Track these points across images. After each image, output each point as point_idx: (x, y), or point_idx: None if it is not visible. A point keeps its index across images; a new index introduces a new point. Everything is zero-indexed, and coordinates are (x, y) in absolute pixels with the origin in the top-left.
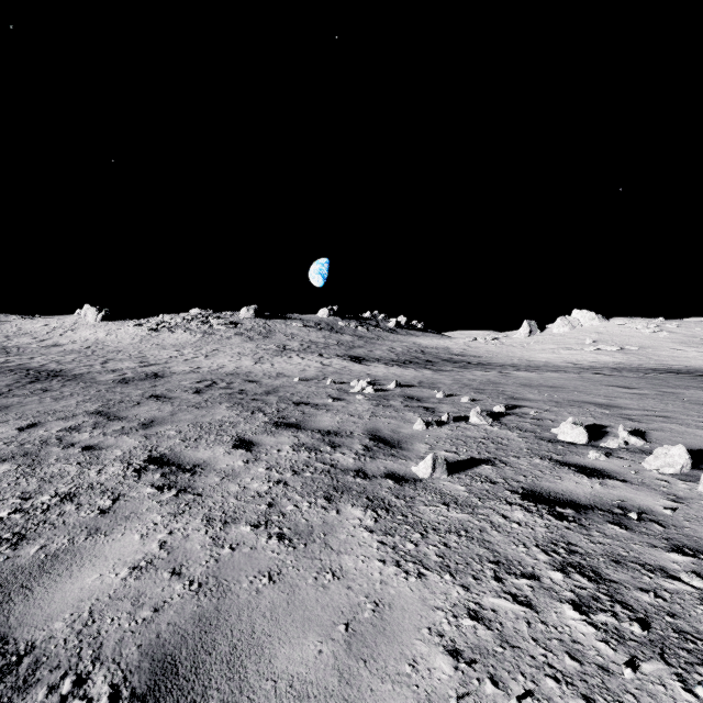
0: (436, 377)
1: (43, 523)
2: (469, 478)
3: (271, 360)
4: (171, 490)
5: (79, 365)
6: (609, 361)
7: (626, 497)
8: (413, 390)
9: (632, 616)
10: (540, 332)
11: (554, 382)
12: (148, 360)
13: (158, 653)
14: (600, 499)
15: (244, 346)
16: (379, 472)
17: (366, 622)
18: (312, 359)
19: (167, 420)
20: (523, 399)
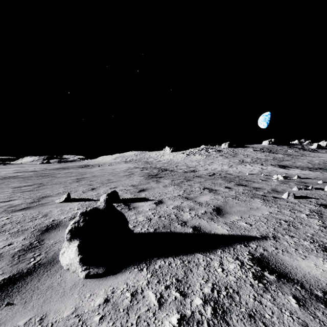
0: None
1: (190, 193)
2: (302, 200)
3: (236, 166)
4: (212, 192)
5: (170, 167)
6: None
7: None
8: (307, 180)
9: (320, 217)
10: None
11: None
12: (189, 166)
13: (218, 205)
14: None
15: (223, 160)
16: (269, 196)
17: (254, 208)
18: (256, 166)
19: (204, 181)
20: None
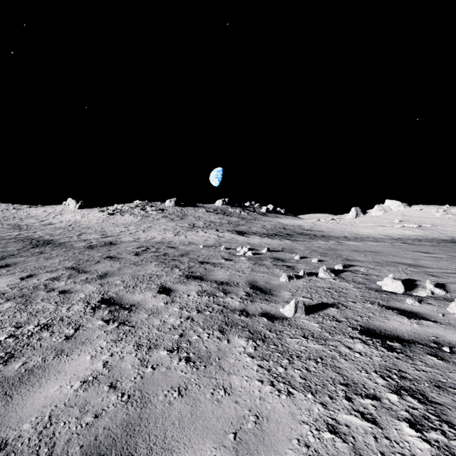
0: (294, 245)
1: (27, 345)
2: (321, 317)
3: (185, 234)
4: (114, 323)
5: (63, 236)
6: (411, 235)
7: (438, 334)
8: (279, 254)
9: None
10: (363, 215)
11: (374, 249)
12: (107, 234)
13: (95, 452)
14: (419, 335)
15: (168, 224)
16: (257, 312)
17: (249, 432)
18: (211, 233)
19: (116, 273)
20: (354, 260)
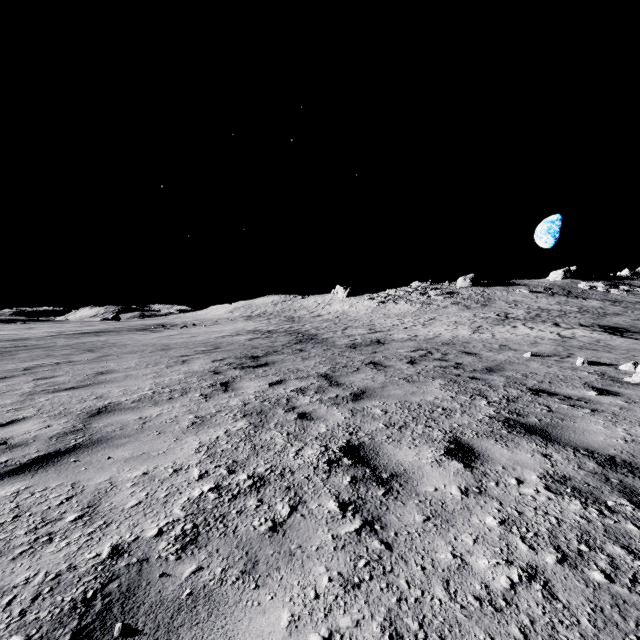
0: None
1: (221, 520)
2: None
3: (491, 330)
4: (355, 517)
5: (328, 330)
6: None
7: None
8: None
9: None
10: None
11: None
12: (375, 328)
13: None
14: None
15: (460, 315)
16: None
17: None
18: (544, 329)
19: (376, 393)
20: None
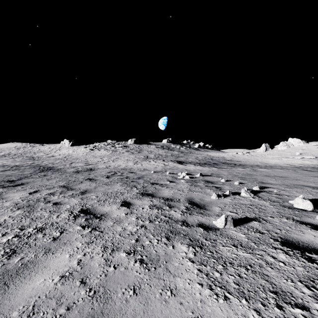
0: (219, 171)
1: (25, 244)
2: (246, 229)
3: (141, 163)
4: (89, 228)
5: (60, 164)
6: (309, 164)
7: None
8: (209, 177)
9: None
10: (271, 149)
11: (282, 174)
12: (88, 163)
13: None
14: None
15: (129, 156)
16: (195, 223)
17: None
18: (159, 162)
19: (92, 190)
20: (267, 183)
